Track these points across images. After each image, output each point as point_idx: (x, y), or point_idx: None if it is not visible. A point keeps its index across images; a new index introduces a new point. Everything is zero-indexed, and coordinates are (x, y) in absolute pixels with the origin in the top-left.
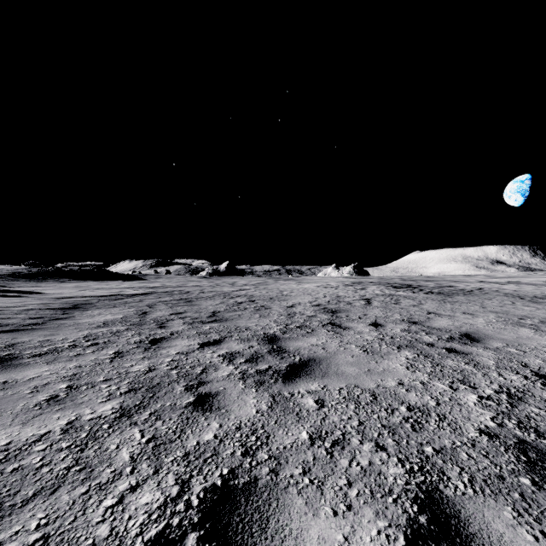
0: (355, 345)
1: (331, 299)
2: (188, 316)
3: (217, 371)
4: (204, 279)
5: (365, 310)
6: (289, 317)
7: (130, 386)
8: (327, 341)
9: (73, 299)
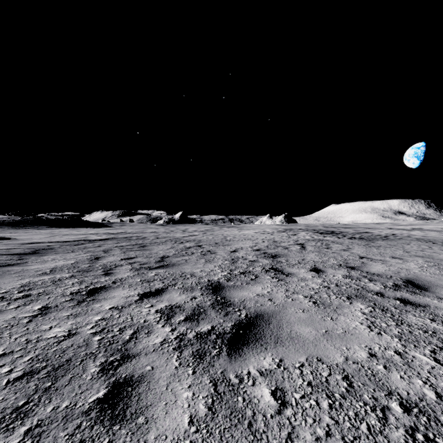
0: (302, 294)
1: (269, 244)
2: (137, 262)
3: (150, 336)
4: (161, 226)
5: (302, 255)
6: (233, 262)
7: (29, 367)
8: (272, 290)
9: (38, 245)
